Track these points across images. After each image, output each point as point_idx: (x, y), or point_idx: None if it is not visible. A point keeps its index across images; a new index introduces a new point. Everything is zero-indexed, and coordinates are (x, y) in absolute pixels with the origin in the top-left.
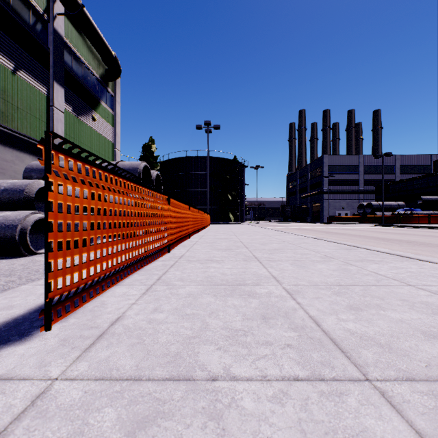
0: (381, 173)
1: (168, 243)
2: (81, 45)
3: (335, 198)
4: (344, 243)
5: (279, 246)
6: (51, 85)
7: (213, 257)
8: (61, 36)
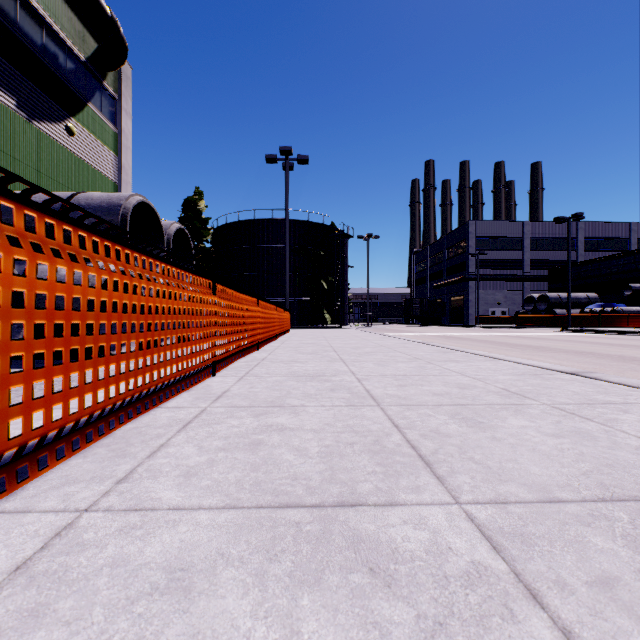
0: (556, 250)
1: None
2: None
3: (487, 288)
4: None
5: (570, 445)
6: None
7: None
8: None
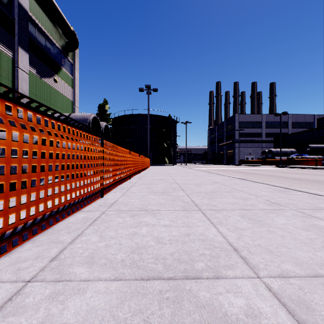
0: (278, 128)
1: (100, 187)
2: (44, 20)
3: (244, 146)
4: (273, 185)
5: (214, 188)
6: (16, 50)
7: (148, 205)
8: (25, 10)
